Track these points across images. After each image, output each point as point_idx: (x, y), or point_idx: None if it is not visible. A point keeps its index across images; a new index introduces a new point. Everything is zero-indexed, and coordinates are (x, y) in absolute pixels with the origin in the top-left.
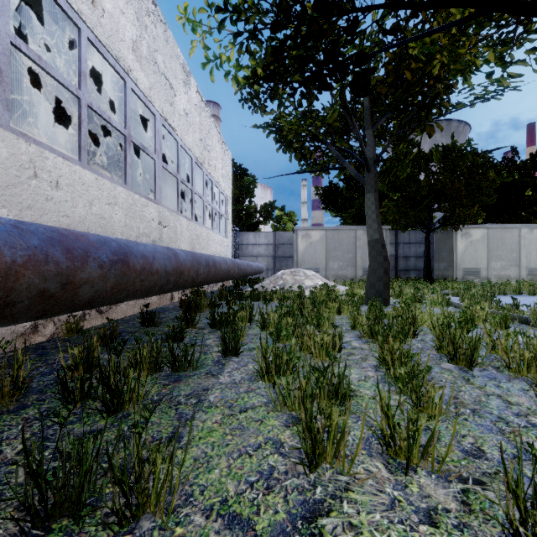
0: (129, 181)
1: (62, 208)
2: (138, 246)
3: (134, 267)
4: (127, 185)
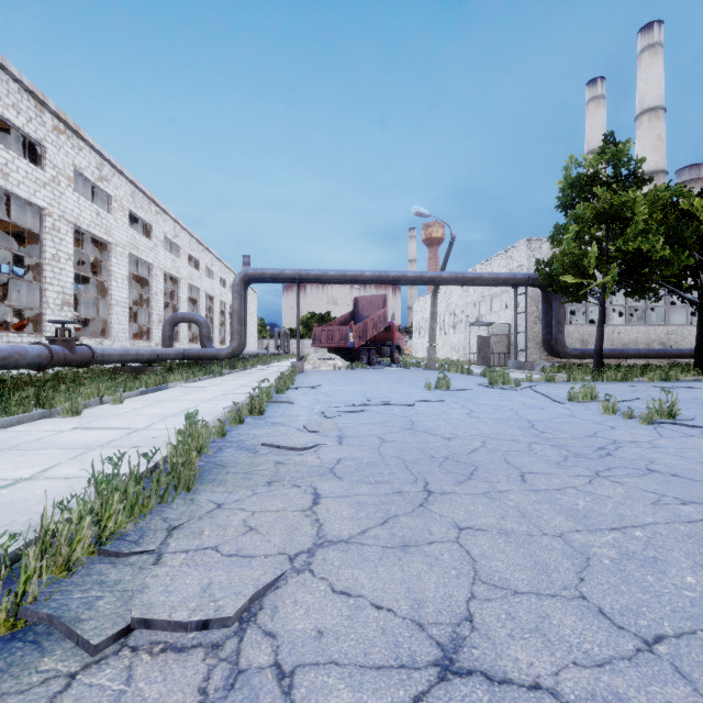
0: (647, 322)
1: (620, 338)
2: (626, 350)
3: (623, 353)
4: (645, 324)
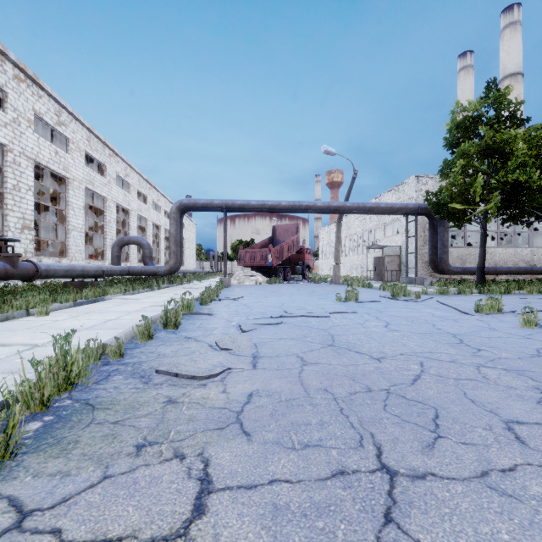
0: (514, 245)
1: (492, 258)
2: (499, 268)
3: (497, 270)
4: (513, 246)
